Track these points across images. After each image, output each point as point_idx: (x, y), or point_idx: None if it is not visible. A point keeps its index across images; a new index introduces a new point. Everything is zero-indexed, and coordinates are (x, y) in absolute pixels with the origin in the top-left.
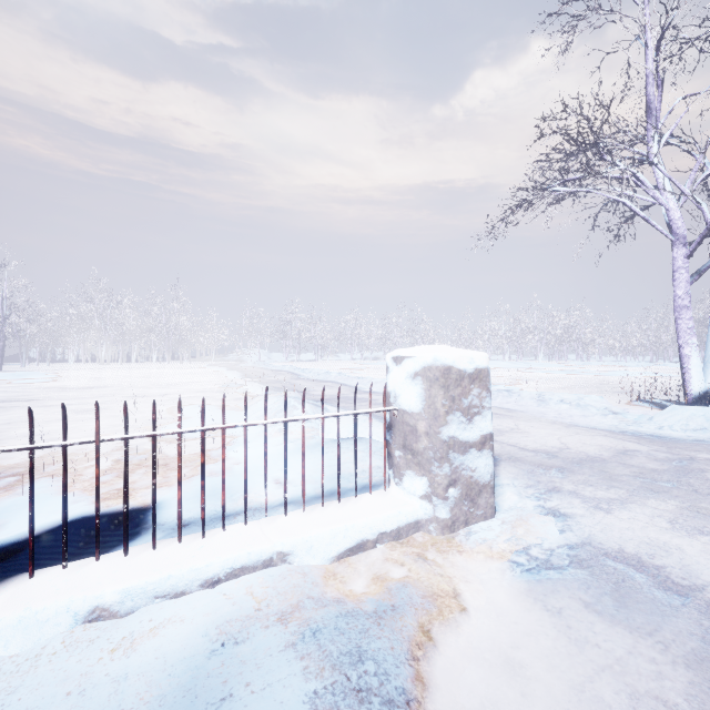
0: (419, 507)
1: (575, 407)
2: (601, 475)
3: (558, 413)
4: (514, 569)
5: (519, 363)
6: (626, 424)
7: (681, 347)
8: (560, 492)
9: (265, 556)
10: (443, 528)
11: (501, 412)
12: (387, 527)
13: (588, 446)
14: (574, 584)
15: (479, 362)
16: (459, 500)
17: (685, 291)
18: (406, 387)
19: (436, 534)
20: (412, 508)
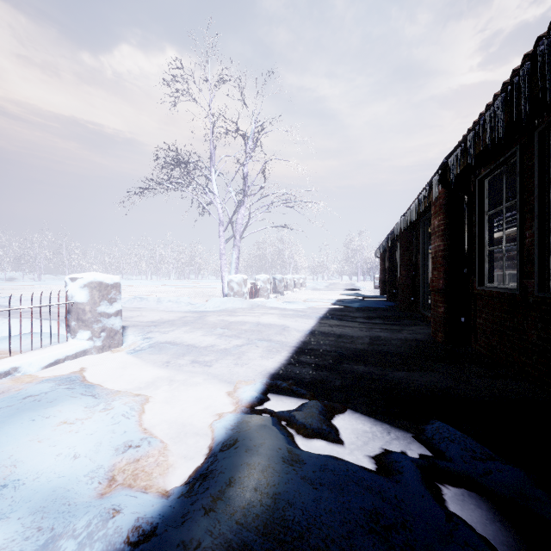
0: (87, 344)
1: (175, 303)
2: (171, 324)
3: (166, 307)
4: (128, 354)
5: (157, 281)
6: (194, 308)
7: (222, 272)
8: (153, 332)
9: (6, 369)
10: (99, 350)
11: (135, 309)
12: (71, 353)
13: (172, 317)
14: (148, 351)
15: (116, 280)
16: (106, 338)
17: (223, 247)
18: (79, 292)
19: (95, 353)
20: (83, 344)
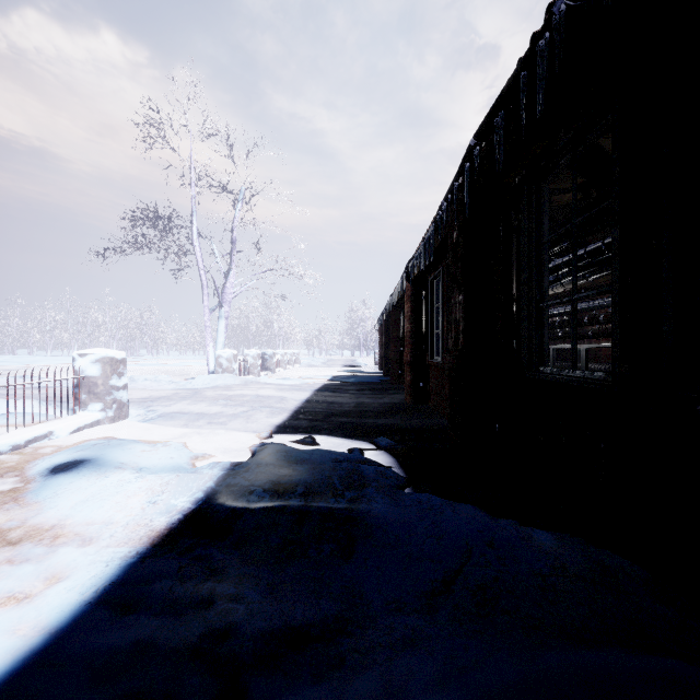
0: (99, 415)
1: (154, 382)
2: (168, 399)
3: (145, 386)
4: (142, 422)
5: None
6: (180, 386)
7: (207, 347)
8: (153, 406)
9: (45, 432)
10: (111, 420)
11: None
12: (88, 422)
13: (163, 394)
14: (160, 419)
15: (124, 355)
16: (117, 409)
17: (208, 318)
18: (91, 367)
19: (108, 423)
20: (97, 415)
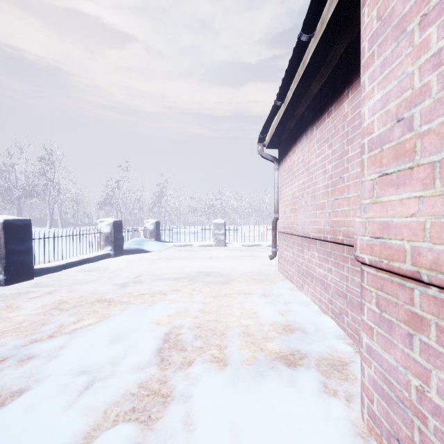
0: None
1: None
2: None
3: None
4: None
5: None
6: None
7: None
8: None
9: None
10: None
11: None
12: None
13: None
14: None
15: None
16: None
17: None
18: None
19: None
20: None
